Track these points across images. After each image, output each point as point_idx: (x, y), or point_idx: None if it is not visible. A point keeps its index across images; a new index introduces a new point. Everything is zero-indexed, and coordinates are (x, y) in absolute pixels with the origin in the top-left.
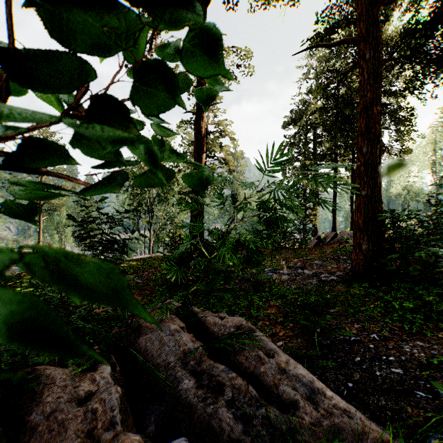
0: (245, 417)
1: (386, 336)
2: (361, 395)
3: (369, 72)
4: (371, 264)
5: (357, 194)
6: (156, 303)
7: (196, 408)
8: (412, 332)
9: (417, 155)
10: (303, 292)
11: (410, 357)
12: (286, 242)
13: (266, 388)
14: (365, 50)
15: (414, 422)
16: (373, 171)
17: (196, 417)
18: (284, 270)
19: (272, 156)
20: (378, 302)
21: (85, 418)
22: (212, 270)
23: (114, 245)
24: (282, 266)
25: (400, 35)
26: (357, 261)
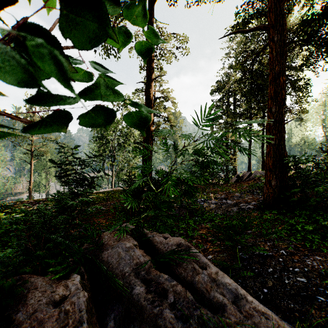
0: (184, 317)
1: (292, 251)
2: (274, 299)
3: (277, 51)
4: (278, 196)
5: (268, 143)
6: (115, 226)
7: (145, 309)
8: (311, 249)
9: (311, 114)
10: (227, 217)
11: (311, 269)
12: (214, 179)
13: (200, 294)
14: (273, 34)
15: (317, 322)
16: (280, 125)
17: (146, 316)
18: (212, 200)
19: (204, 113)
20: (285, 225)
21: (59, 317)
22: (158, 201)
23: (85, 181)
24: (210, 197)
25: (299, 24)
26: (268, 194)
